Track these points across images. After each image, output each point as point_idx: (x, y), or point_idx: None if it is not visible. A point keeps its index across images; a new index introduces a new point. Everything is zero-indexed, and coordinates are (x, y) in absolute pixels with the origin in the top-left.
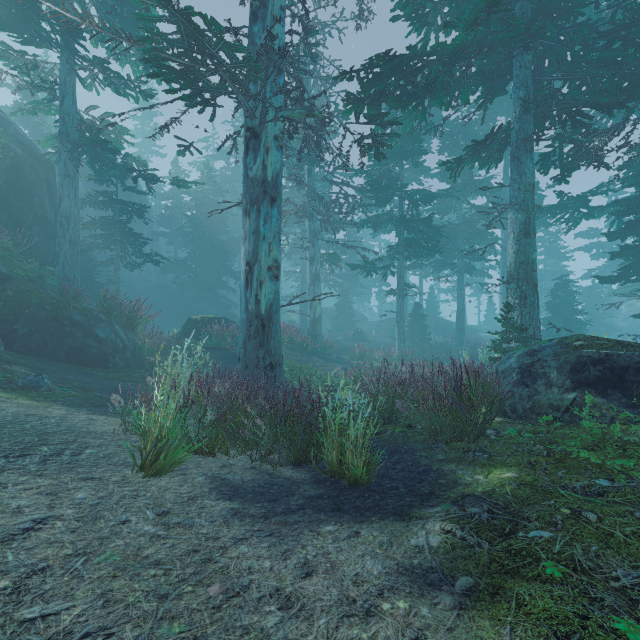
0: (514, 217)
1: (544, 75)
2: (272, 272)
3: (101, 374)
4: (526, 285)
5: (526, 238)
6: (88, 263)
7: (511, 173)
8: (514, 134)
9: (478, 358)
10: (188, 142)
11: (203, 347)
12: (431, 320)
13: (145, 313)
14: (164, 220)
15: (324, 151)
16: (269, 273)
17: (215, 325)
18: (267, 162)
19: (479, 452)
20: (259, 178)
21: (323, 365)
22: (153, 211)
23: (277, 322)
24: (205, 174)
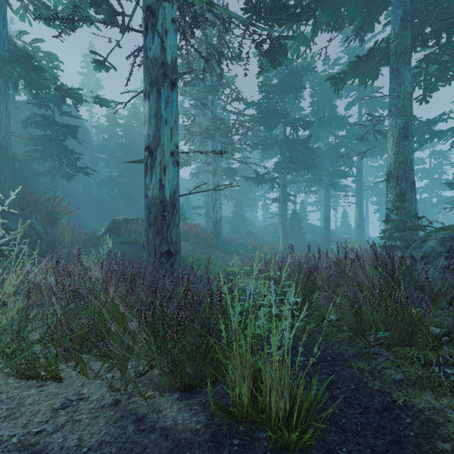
0: (393, 122)
1: (414, 4)
2: (172, 158)
3: (2, 263)
4: (405, 182)
5: (405, 140)
6: (32, 175)
7: (390, 84)
8: (393, 49)
9: (341, 252)
10: (103, 57)
11: (123, 242)
12: (302, 225)
13: (63, 209)
14: (102, 148)
15: (224, 87)
16: (169, 159)
17: (134, 224)
18: (166, 44)
19: (448, 367)
20: (158, 59)
21: (223, 256)
22: (94, 142)
23: (177, 209)
24: (132, 112)
